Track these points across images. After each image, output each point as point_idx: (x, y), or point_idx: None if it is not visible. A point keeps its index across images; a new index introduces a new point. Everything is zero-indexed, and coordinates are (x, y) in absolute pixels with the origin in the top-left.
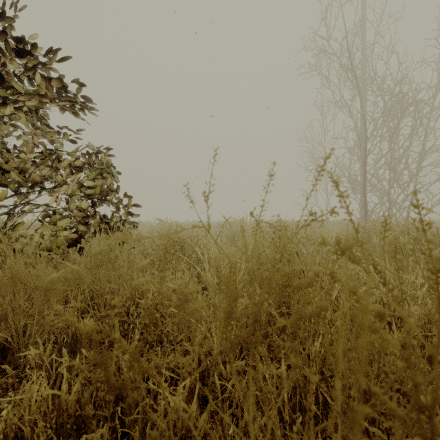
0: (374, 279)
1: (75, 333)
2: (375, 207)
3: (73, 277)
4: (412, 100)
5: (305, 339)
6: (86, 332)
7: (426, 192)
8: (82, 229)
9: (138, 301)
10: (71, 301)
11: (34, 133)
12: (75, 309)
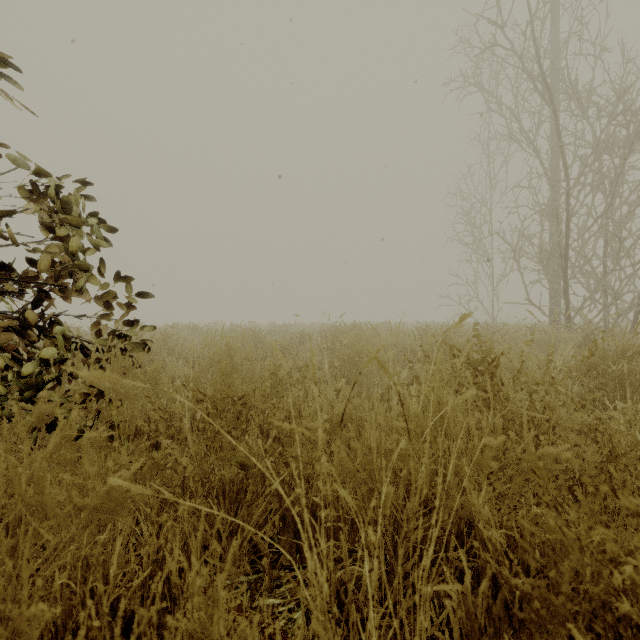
0: None
1: None
2: (584, 302)
3: None
4: None
5: None
6: None
7: None
8: None
9: None
10: None
11: None
12: None
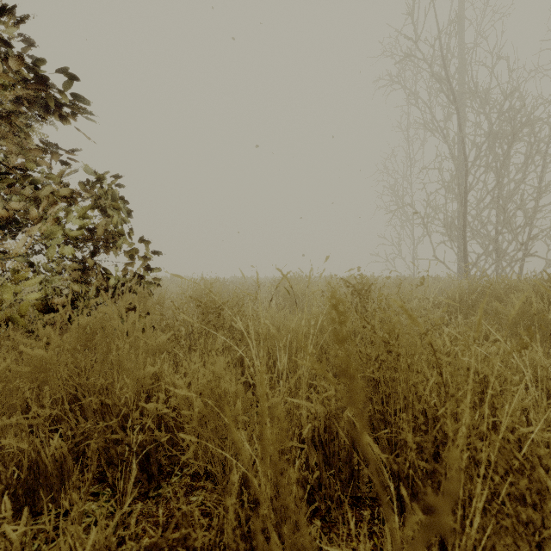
0: (511, 366)
1: (35, 462)
2: (478, 258)
3: (35, 368)
4: (527, 118)
5: (421, 484)
6: (54, 459)
7: (545, 239)
8: (76, 288)
9: (142, 405)
10: (31, 408)
11: (7, 150)
12: (38, 419)
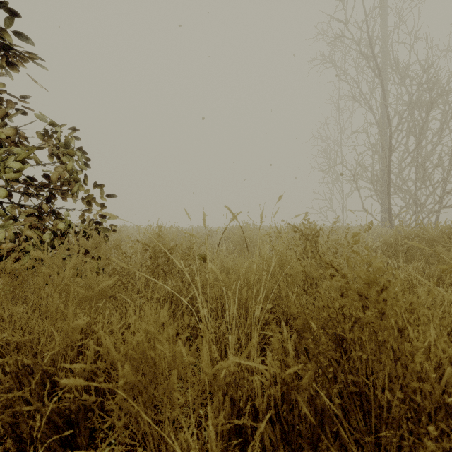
0: None
1: None
2: (401, 210)
3: None
4: (444, 88)
5: None
6: None
7: None
8: (28, 233)
9: (66, 367)
10: None
11: None
12: None
